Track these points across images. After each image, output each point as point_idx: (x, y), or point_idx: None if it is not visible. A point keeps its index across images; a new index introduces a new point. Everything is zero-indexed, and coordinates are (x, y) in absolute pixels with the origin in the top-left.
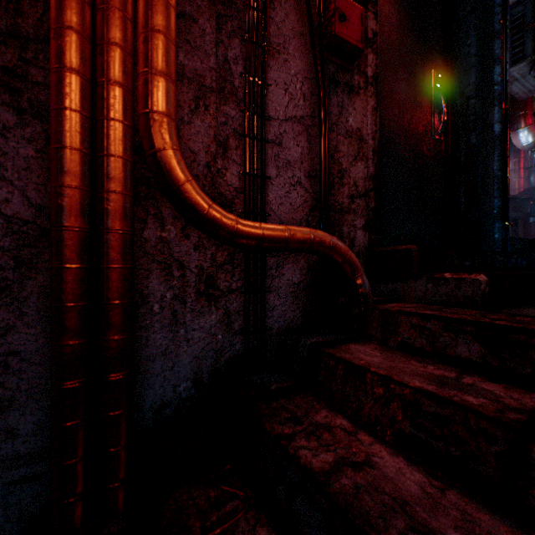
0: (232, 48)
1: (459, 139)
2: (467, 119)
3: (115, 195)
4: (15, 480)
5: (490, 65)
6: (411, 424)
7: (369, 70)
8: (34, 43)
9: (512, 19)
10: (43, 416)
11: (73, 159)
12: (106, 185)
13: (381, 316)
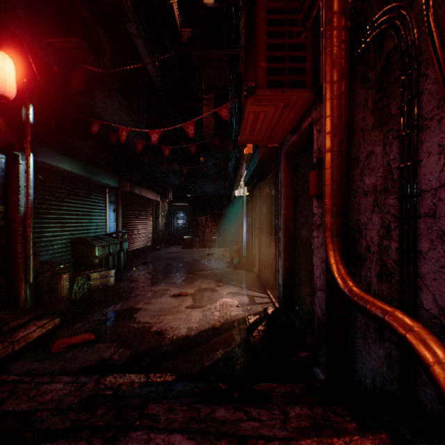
0: (391, 151)
1: None
2: None
3: None
4: None
5: None
6: None
7: None
8: None
9: None
10: None
11: None
12: None
13: None
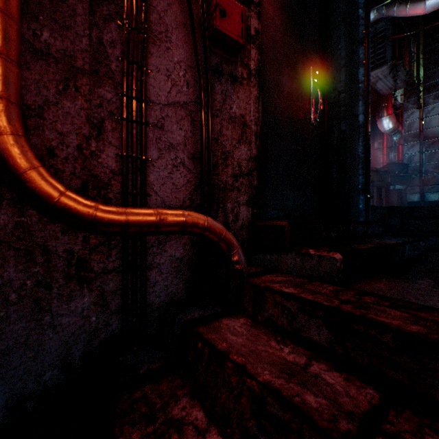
0: (109, 31)
1: (333, 125)
2: (339, 110)
3: None
4: None
5: (356, 67)
6: (256, 424)
7: (252, 63)
8: None
9: (377, 32)
10: None
11: None
12: None
13: (253, 291)
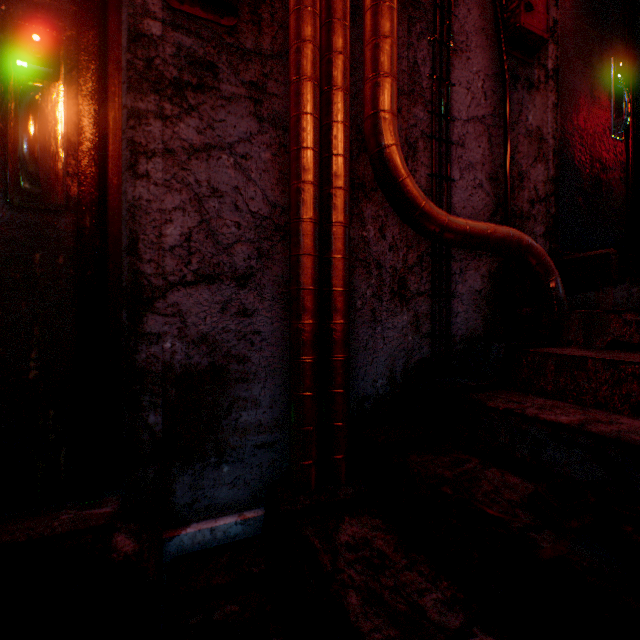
0: (420, 49)
1: None
2: None
3: (341, 191)
4: (257, 444)
5: None
6: None
7: (548, 63)
8: (270, 59)
9: None
10: (276, 392)
11: (312, 158)
12: (333, 182)
13: (582, 319)
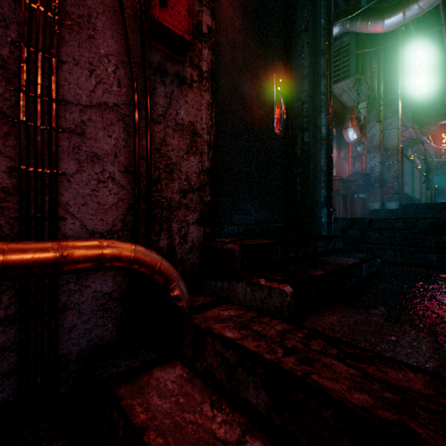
0: None
1: (296, 136)
2: (302, 121)
3: None
4: None
5: (319, 77)
6: None
7: (204, 64)
8: None
9: (343, 45)
10: None
11: None
12: None
13: (193, 332)
